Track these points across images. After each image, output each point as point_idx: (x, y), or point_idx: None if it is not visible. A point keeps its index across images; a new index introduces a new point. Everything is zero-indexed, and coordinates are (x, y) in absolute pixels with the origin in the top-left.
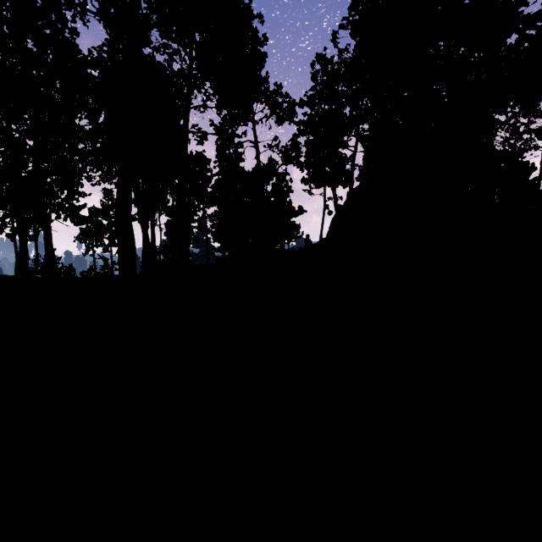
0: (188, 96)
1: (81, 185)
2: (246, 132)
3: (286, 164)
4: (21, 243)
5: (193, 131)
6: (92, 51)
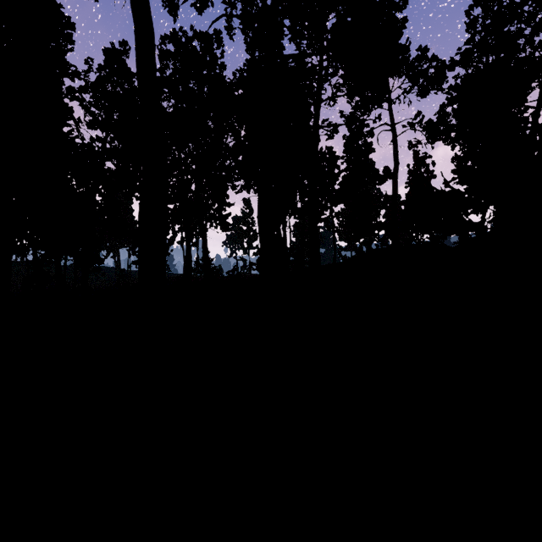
0: (318, 90)
1: (227, 196)
2: (379, 116)
3: (433, 142)
4: (187, 248)
5: (323, 126)
6: (236, 73)
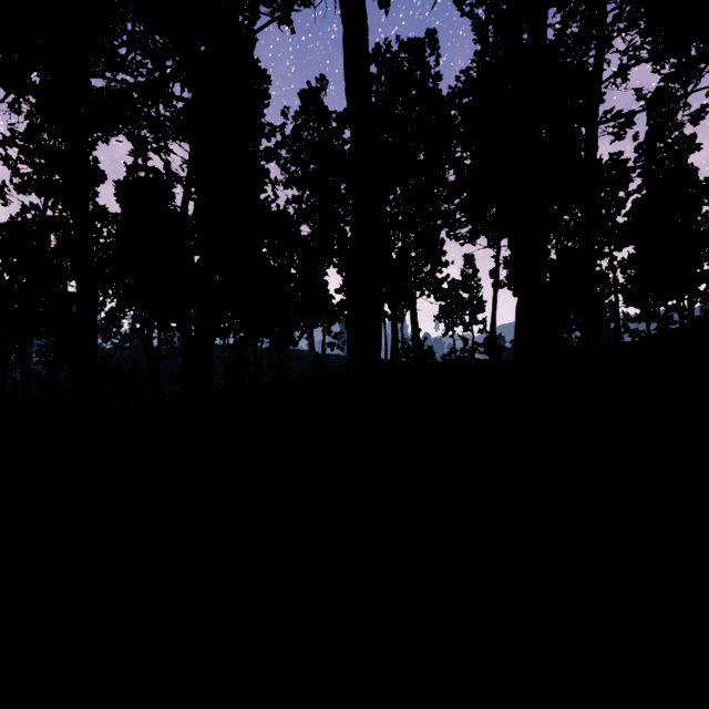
0: (597, 65)
1: (444, 253)
2: None
3: None
4: (393, 325)
5: (606, 120)
6: (460, 77)
